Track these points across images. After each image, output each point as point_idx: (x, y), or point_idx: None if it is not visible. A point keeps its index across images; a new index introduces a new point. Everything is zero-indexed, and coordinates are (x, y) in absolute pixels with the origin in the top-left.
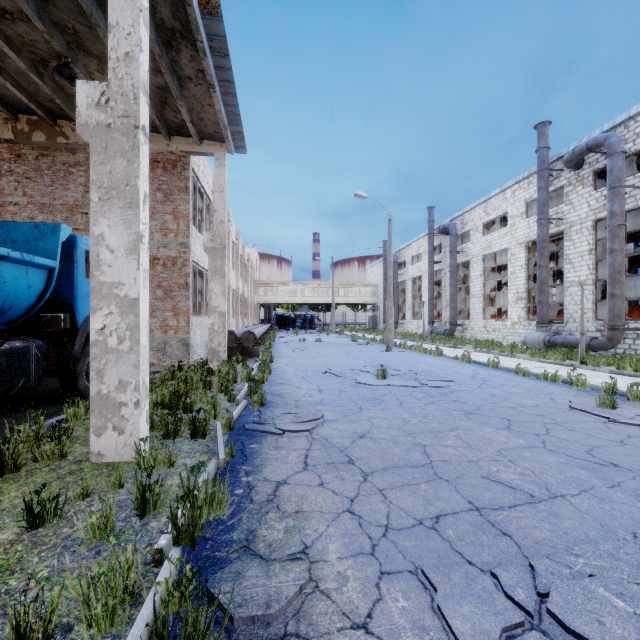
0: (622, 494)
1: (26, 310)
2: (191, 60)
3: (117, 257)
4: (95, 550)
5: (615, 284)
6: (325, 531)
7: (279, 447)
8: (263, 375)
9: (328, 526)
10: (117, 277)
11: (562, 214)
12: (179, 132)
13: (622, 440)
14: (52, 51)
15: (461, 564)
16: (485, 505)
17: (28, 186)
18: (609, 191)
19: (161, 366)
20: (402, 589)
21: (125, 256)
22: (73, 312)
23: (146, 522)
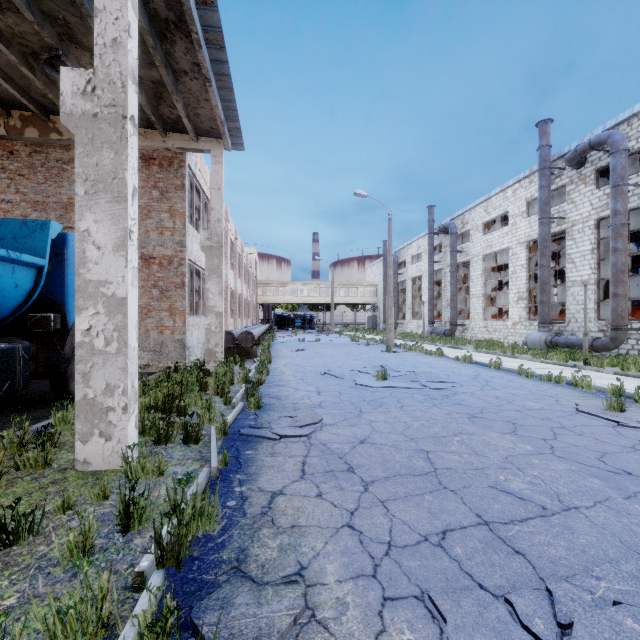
0: (639, 506)
1: (13, 310)
2: (186, 53)
3: (104, 254)
4: (71, 572)
5: (618, 284)
6: (323, 549)
7: (275, 453)
8: (261, 376)
9: (326, 543)
10: (104, 275)
11: (564, 213)
12: (175, 128)
13: (634, 446)
14: (43, 43)
15: (471, 588)
16: (494, 519)
17: (21, 183)
18: (612, 189)
19: (157, 367)
20: (407, 618)
21: (112, 253)
22: (64, 312)
23: (130, 539)
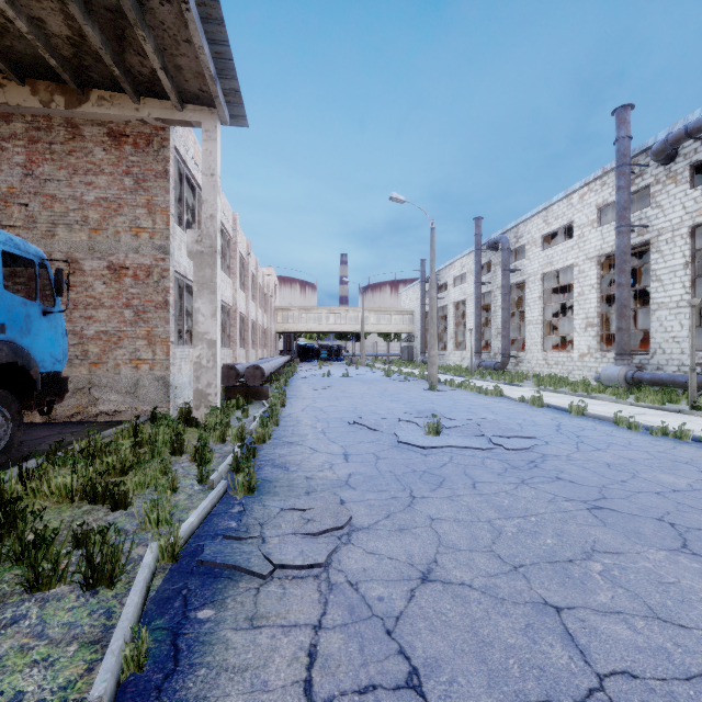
0: None
1: None
2: None
3: None
4: None
5: None
6: None
7: (257, 619)
8: (264, 431)
9: None
10: None
11: (647, 220)
12: (152, 91)
13: None
14: None
15: None
16: None
17: None
18: None
19: (130, 414)
20: None
21: None
22: None
23: None
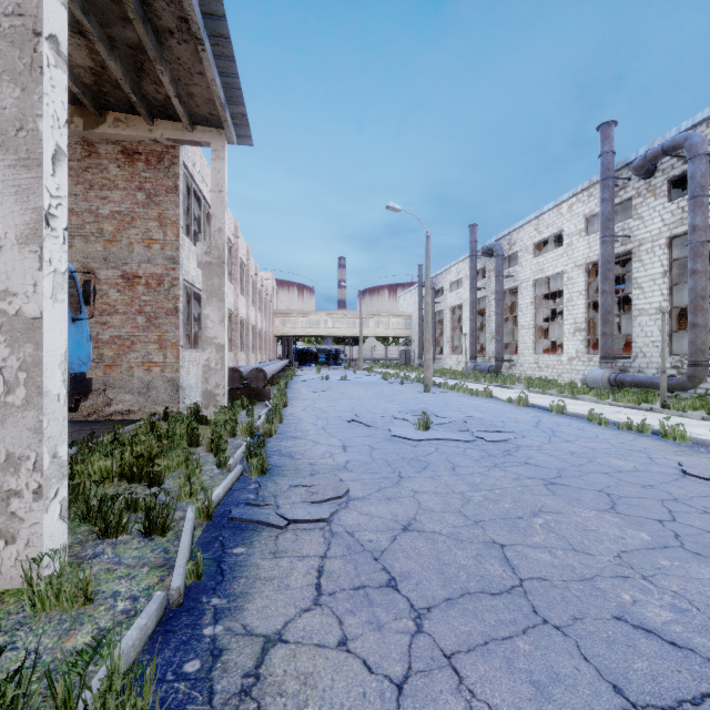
0: None
1: None
2: (169, 2)
3: (3, 248)
4: None
5: (697, 312)
6: None
7: (278, 552)
8: (270, 426)
9: None
10: (3, 282)
11: (629, 231)
12: (164, 114)
13: None
14: None
15: None
16: (647, 698)
17: None
18: (690, 201)
19: (143, 413)
20: None
21: (17, 247)
22: None
23: None
